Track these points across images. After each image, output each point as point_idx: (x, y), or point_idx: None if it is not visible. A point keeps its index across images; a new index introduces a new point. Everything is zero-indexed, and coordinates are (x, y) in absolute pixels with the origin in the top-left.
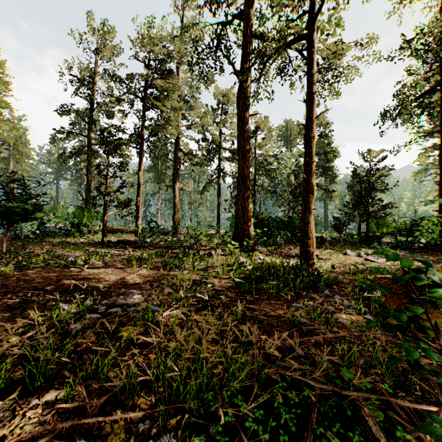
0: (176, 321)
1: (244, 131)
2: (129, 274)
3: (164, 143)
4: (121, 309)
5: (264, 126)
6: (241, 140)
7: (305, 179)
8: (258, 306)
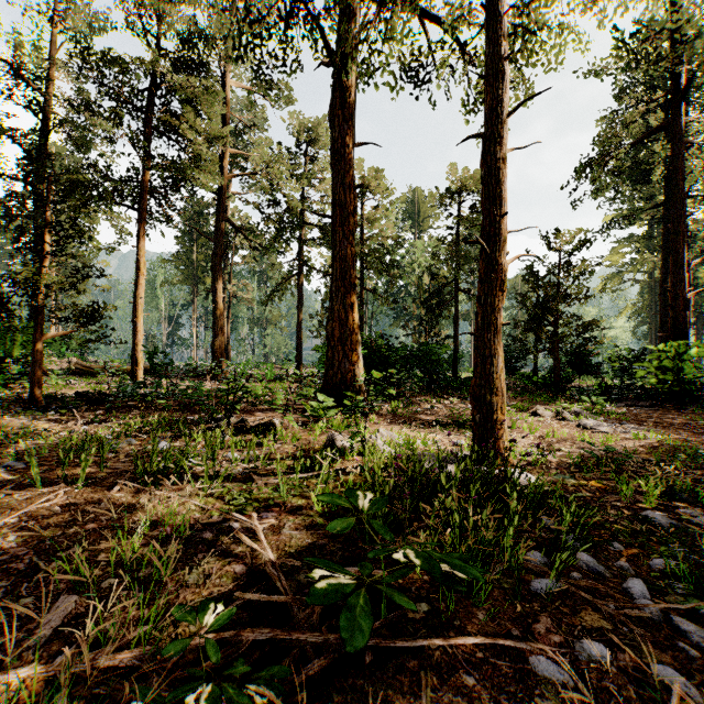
0: None
1: (344, 173)
2: None
3: (201, 213)
4: None
5: (380, 187)
6: (339, 190)
7: (487, 254)
8: None
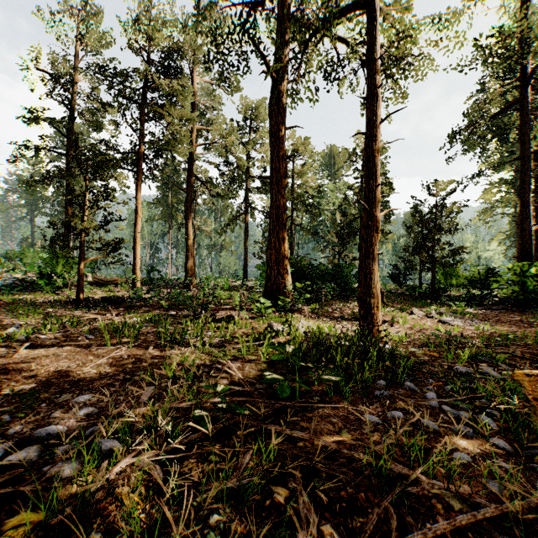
0: (144, 481)
1: (278, 148)
2: (94, 358)
3: (175, 169)
4: (40, 449)
5: (304, 149)
6: (274, 161)
7: (367, 210)
8: (309, 435)
